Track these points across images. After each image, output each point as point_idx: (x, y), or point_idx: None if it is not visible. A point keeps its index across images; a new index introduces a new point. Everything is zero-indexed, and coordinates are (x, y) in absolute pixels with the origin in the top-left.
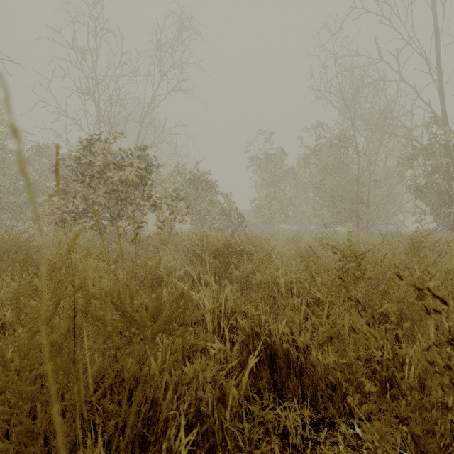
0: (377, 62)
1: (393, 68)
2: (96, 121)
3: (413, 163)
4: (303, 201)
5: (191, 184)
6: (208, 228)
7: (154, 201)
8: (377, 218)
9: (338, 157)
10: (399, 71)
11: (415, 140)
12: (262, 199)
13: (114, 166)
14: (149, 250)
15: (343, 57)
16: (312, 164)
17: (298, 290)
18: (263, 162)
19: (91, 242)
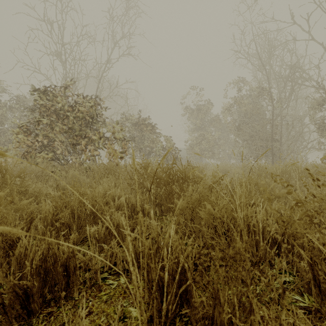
0: (290, 25)
1: (303, 29)
2: (63, 77)
3: (319, 108)
4: (226, 142)
5: (139, 126)
6: (152, 161)
7: (107, 138)
8: (291, 152)
9: (257, 104)
10: (308, 31)
11: (322, 88)
12: (193, 140)
13: (71, 107)
14: (95, 178)
15: (261, 23)
16: (233, 111)
17: (258, 226)
18: (195, 110)
19: (46, 171)
